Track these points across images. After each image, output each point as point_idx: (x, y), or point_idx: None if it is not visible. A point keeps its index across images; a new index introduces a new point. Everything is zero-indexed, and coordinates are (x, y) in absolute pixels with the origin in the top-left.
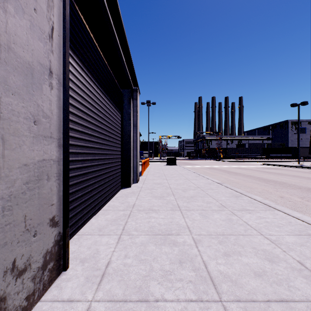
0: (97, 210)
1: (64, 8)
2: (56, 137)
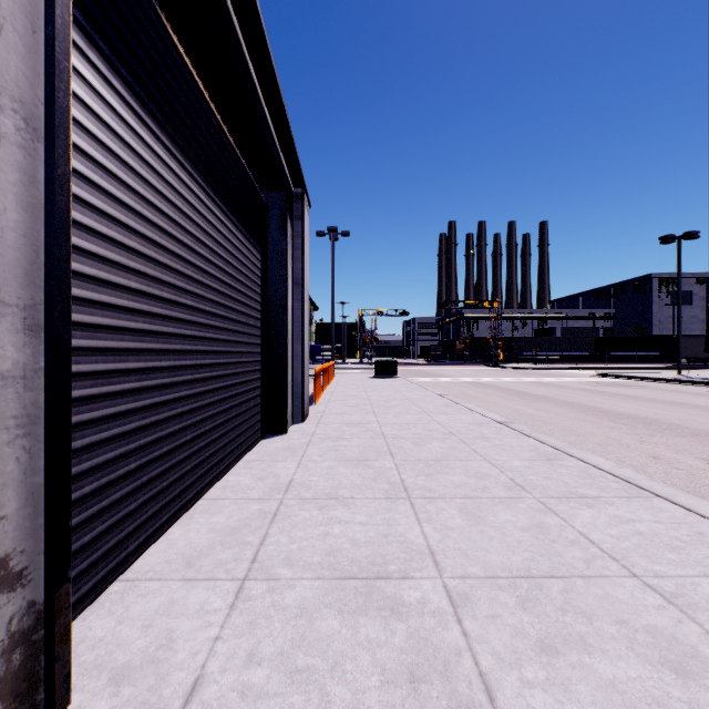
0: (190, 500)
1: None
2: (14, 300)
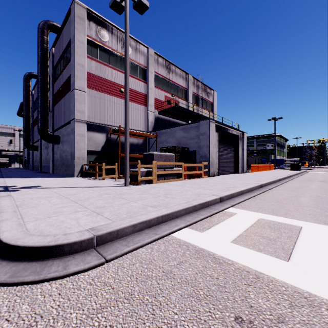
0: (224, 174)
1: (218, 142)
2: (217, 159)
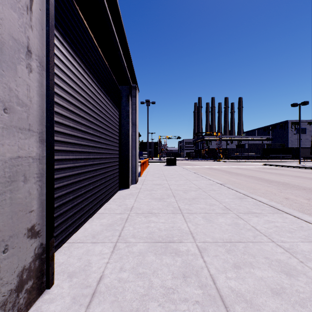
0: (92, 213)
1: None
2: (36, 130)
